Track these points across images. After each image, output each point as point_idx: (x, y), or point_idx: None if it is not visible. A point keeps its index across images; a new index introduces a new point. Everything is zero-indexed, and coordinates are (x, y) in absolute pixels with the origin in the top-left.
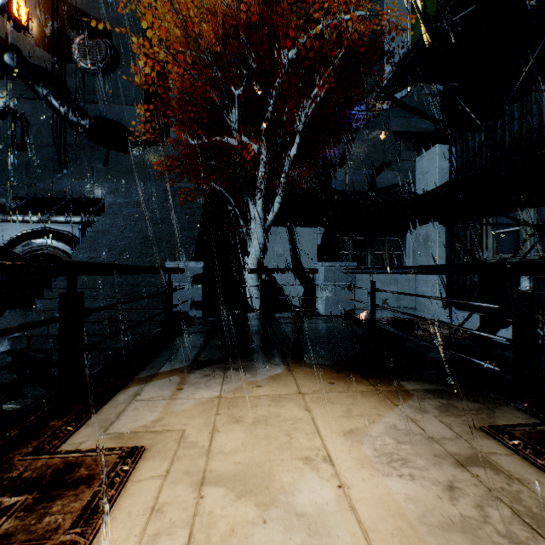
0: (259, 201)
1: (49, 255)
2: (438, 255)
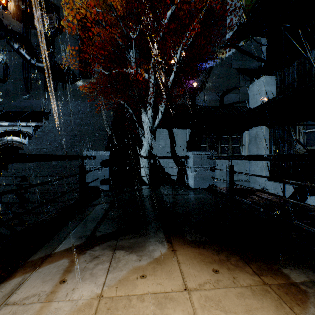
0: (149, 111)
1: (16, 147)
2: (265, 147)
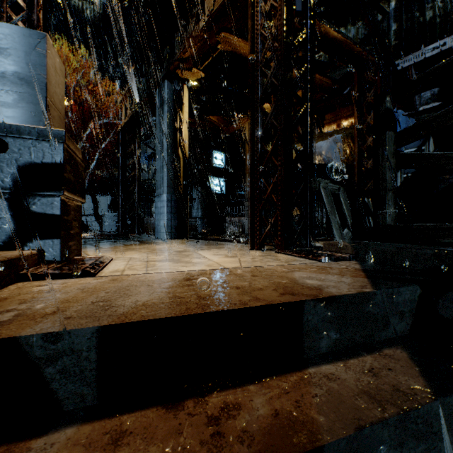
0: None
1: None
2: None
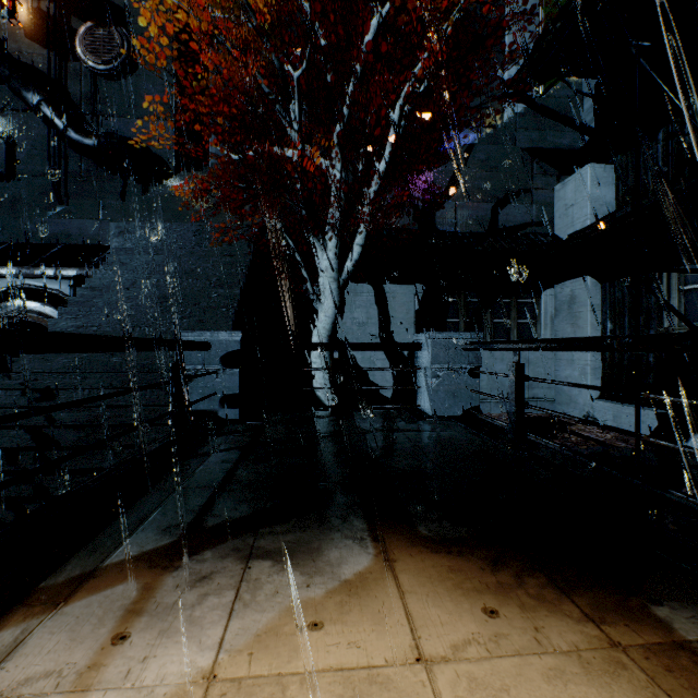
0: (331, 243)
1: (34, 323)
2: (591, 324)
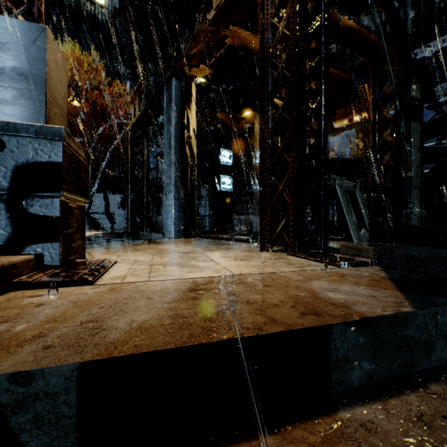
0: None
1: None
2: None
